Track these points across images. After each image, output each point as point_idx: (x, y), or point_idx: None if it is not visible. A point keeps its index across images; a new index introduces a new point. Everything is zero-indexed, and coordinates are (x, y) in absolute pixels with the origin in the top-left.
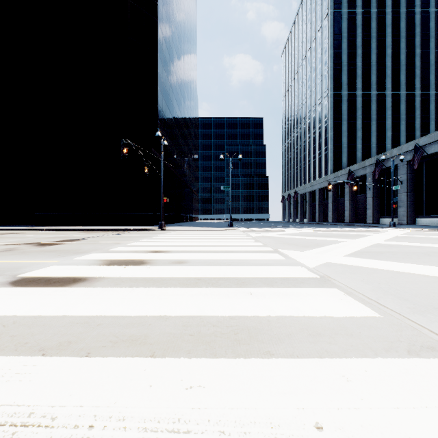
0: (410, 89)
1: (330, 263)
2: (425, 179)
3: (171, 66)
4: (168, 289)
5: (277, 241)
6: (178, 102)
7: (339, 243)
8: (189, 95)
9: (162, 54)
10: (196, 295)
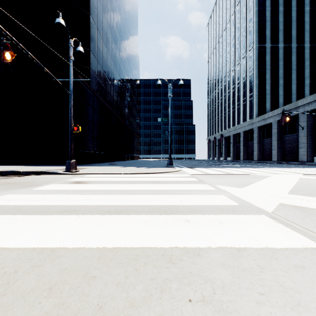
0: None
1: None
2: None
3: (109, 7)
4: None
5: None
6: (118, 48)
7: None
8: (131, 50)
9: None
10: None
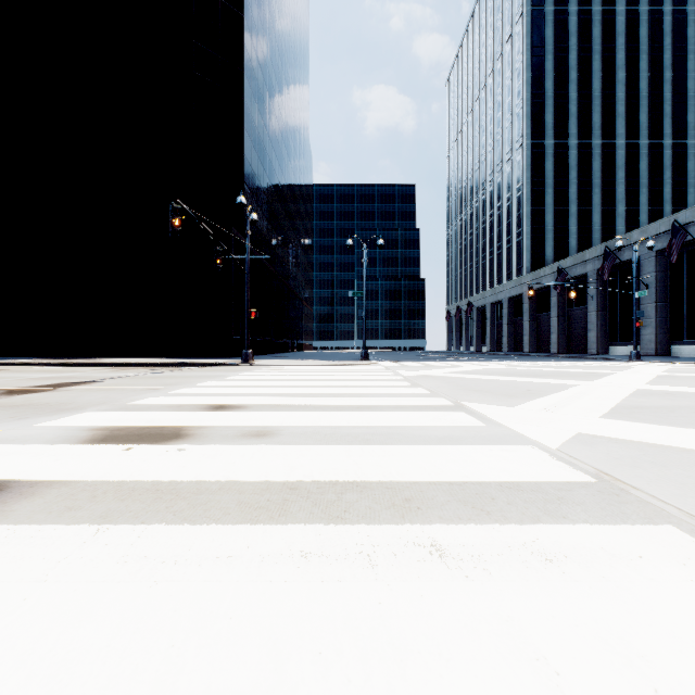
0: (656, 136)
1: (587, 436)
2: (687, 281)
3: (266, 95)
4: (198, 530)
5: (452, 386)
6: (278, 156)
7: (570, 388)
8: (298, 146)
9: (251, 73)
10: (272, 564)
